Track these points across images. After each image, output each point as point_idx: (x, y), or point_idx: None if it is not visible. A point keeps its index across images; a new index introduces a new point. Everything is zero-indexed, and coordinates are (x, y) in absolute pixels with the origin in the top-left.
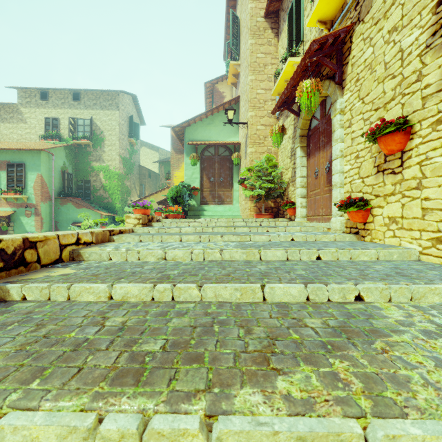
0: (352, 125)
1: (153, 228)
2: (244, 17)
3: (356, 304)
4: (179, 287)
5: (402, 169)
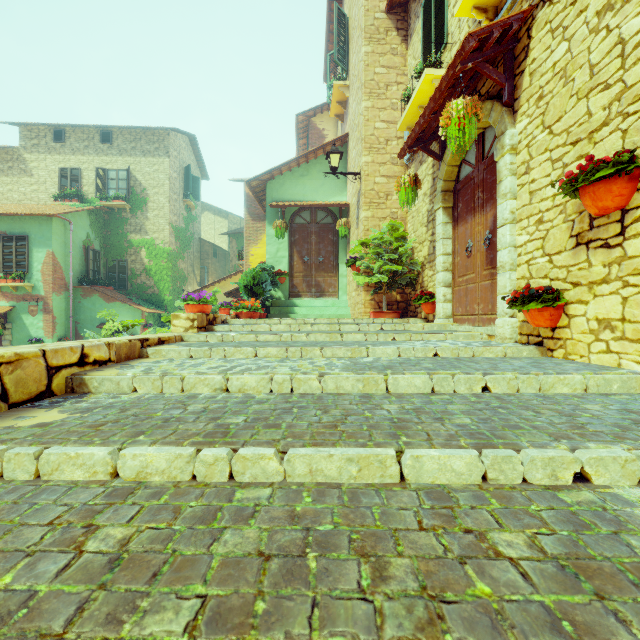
0: (531, 170)
1: (214, 334)
2: (355, 14)
3: (577, 490)
4: (242, 456)
5: (624, 239)
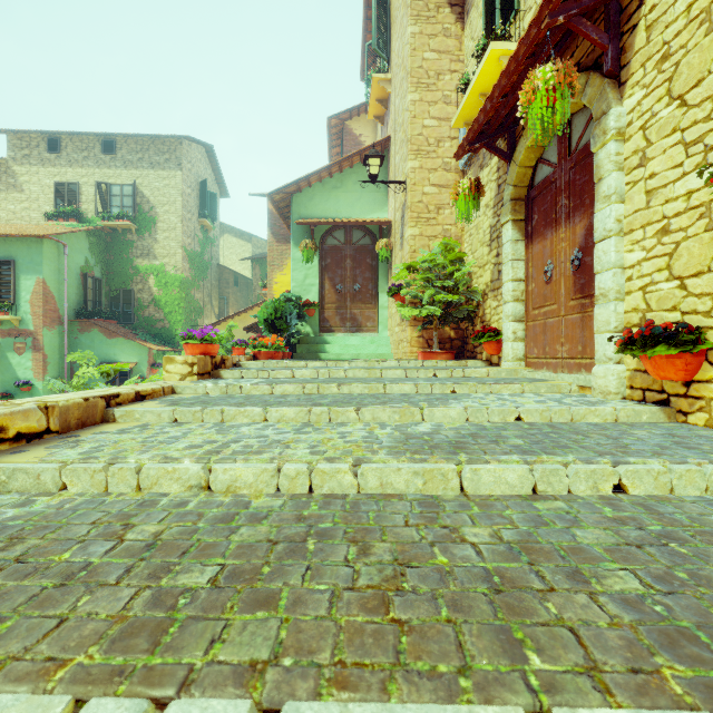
0: (649, 161)
1: (216, 384)
2: None
3: None
4: None
5: None
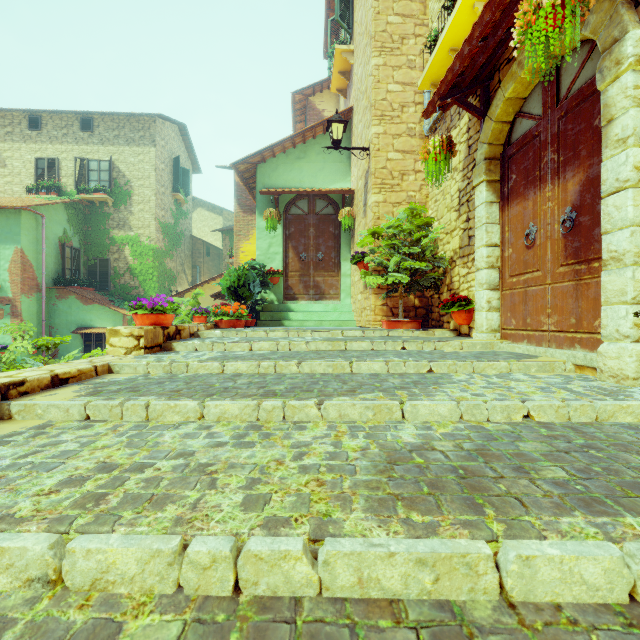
0: None
1: (159, 362)
2: None
3: None
4: None
5: None
